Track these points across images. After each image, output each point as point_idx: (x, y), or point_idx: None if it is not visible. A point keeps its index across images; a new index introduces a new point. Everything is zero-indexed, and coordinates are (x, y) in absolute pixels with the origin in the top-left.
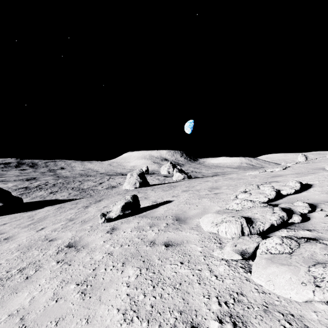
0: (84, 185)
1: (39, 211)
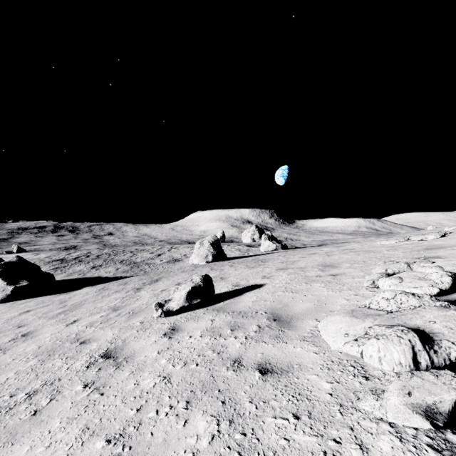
0: (137, 257)
1: (75, 293)
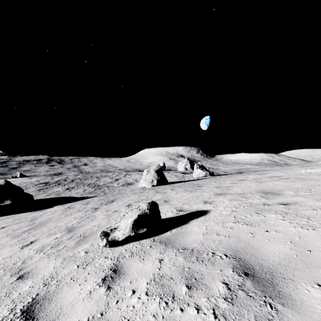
0: (100, 181)
1: (46, 211)
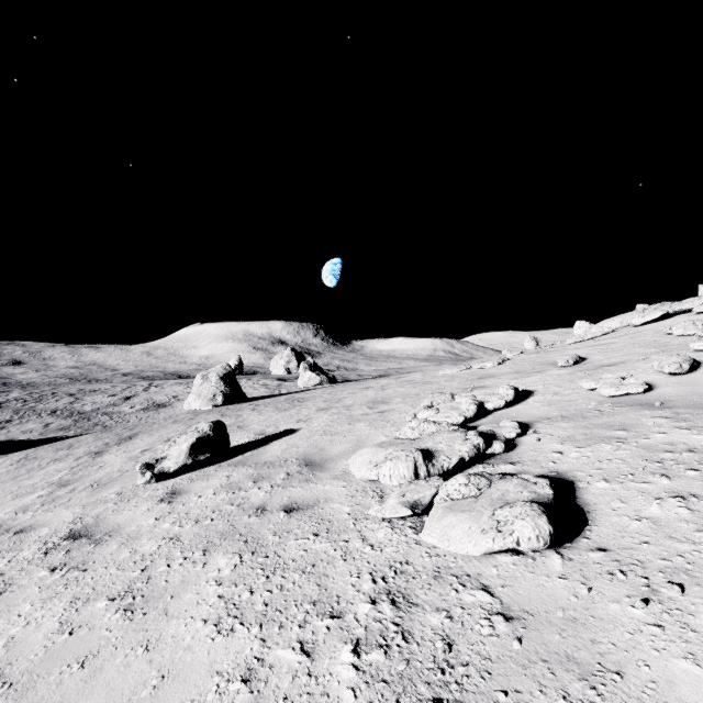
0: (84, 403)
1: None
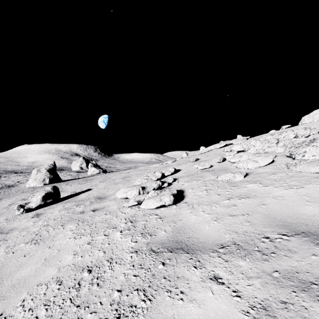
0: None
1: None
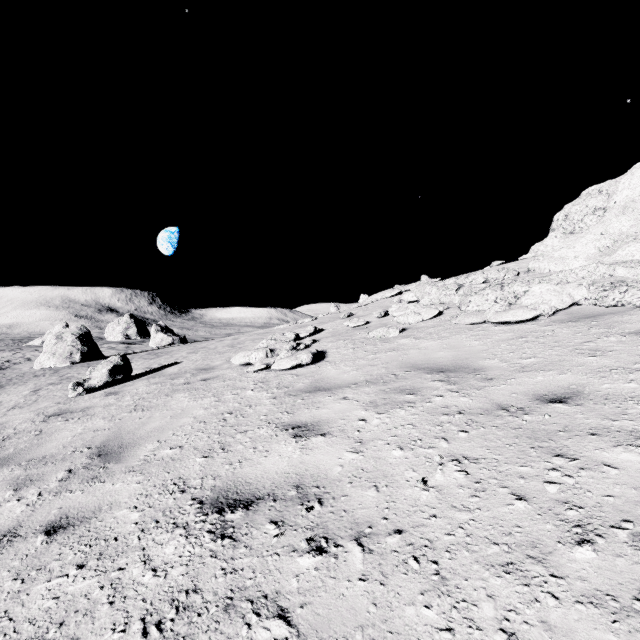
0: None
1: None
